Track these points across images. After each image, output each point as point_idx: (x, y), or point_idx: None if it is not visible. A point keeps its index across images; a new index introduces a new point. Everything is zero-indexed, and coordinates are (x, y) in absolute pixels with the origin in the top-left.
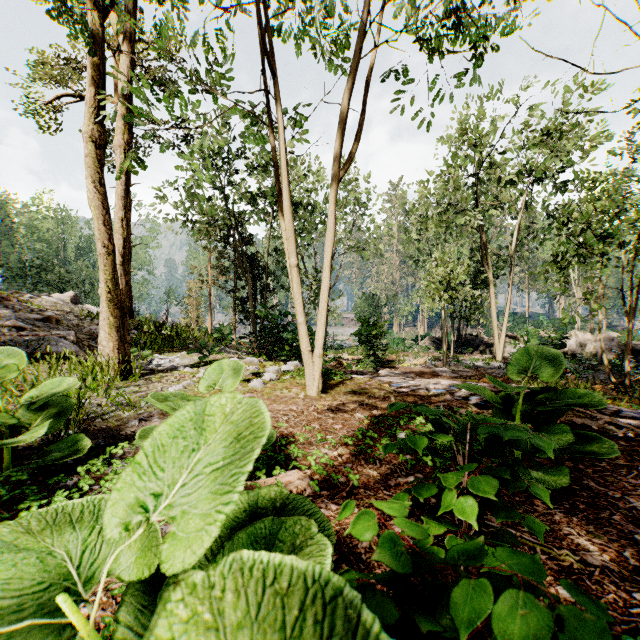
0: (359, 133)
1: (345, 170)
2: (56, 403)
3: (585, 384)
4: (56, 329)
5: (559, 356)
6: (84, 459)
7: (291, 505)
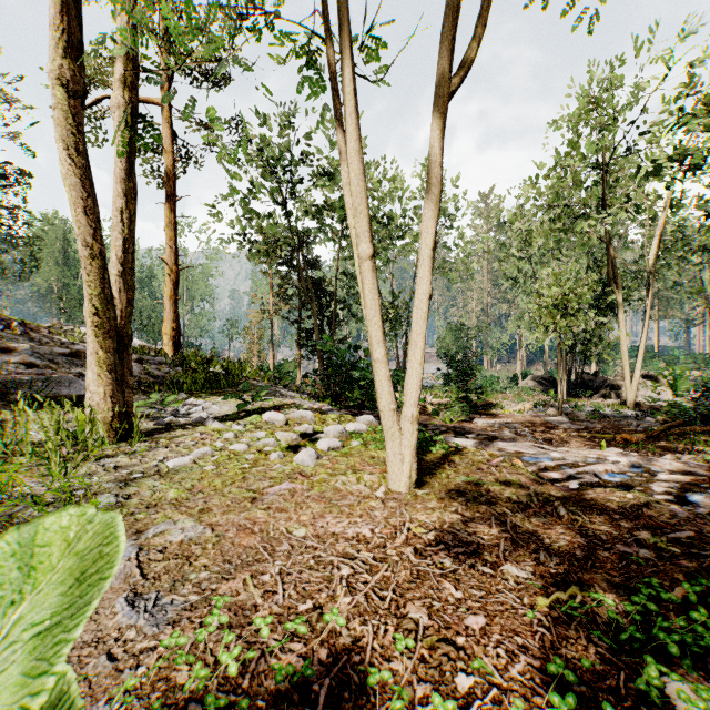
0: (484, 15)
1: (460, 78)
2: None
3: None
4: (80, 366)
5: None
6: None
7: None
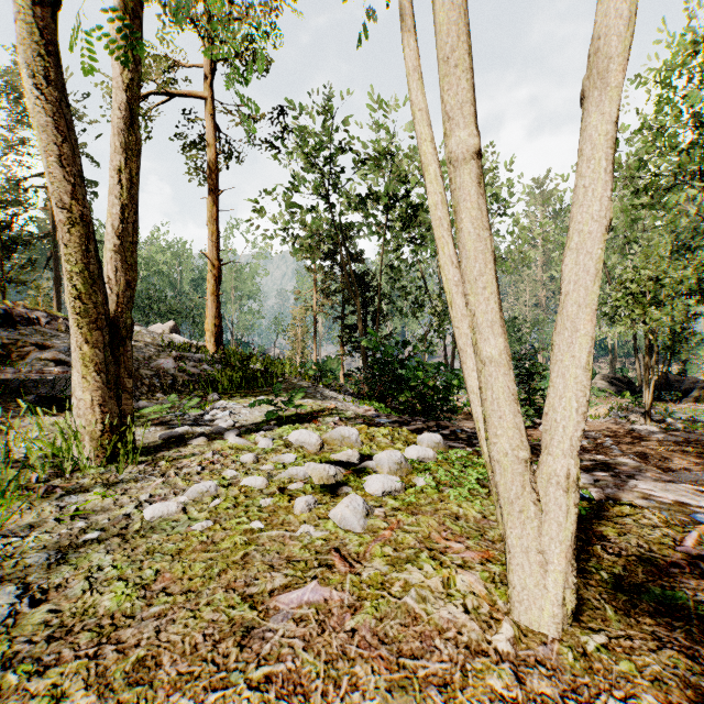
0: None
1: None
2: None
3: None
4: None
5: None
6: None
7: None
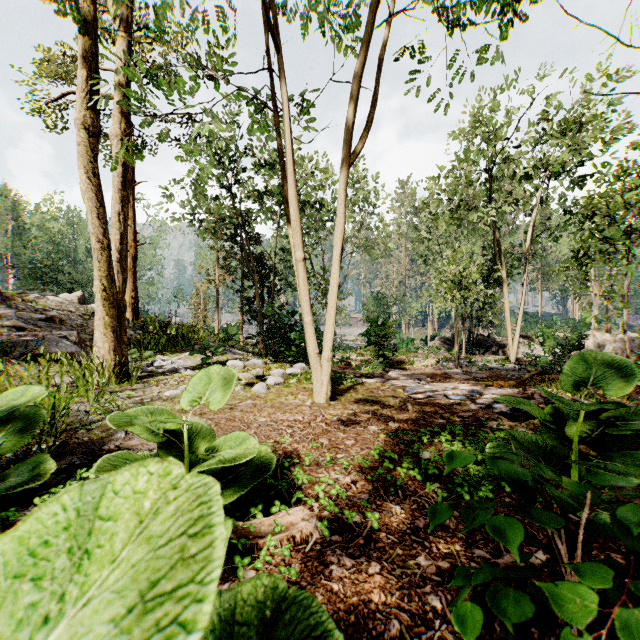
0: (372, 114)
1: (356, 154)
2: (24, 415)
3: None
4: (58, 329)
5: (630, 364)
6: (52, 482)
7: (287, 612)
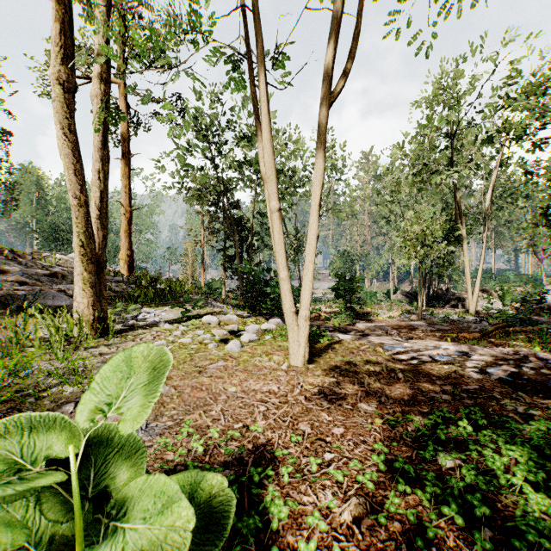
0: (353, 49)
1: (337, 92)
2: None
3: None
4: (59, 284)
5: None
6: None
7: None
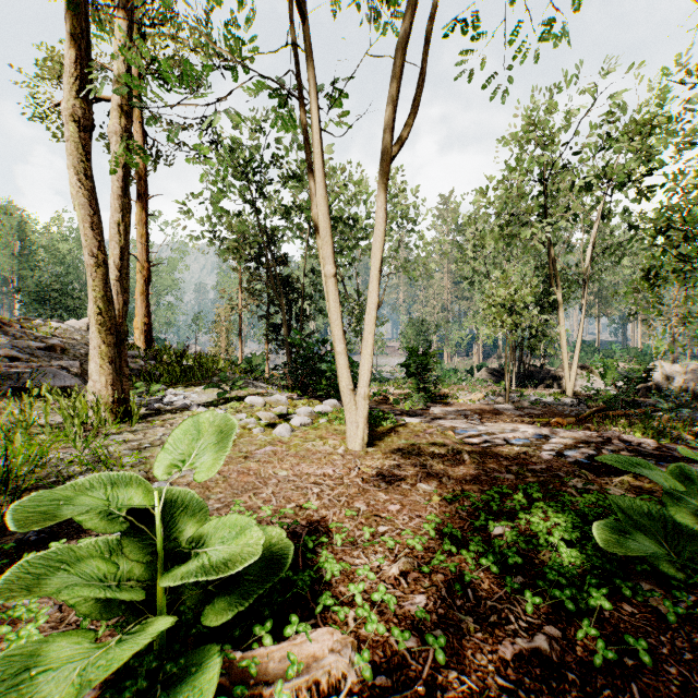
0: (418, 97)
1: (399, 146)
2: None
3: (682, 426)
4: (59, 359)
5: None
6: None
7: None
